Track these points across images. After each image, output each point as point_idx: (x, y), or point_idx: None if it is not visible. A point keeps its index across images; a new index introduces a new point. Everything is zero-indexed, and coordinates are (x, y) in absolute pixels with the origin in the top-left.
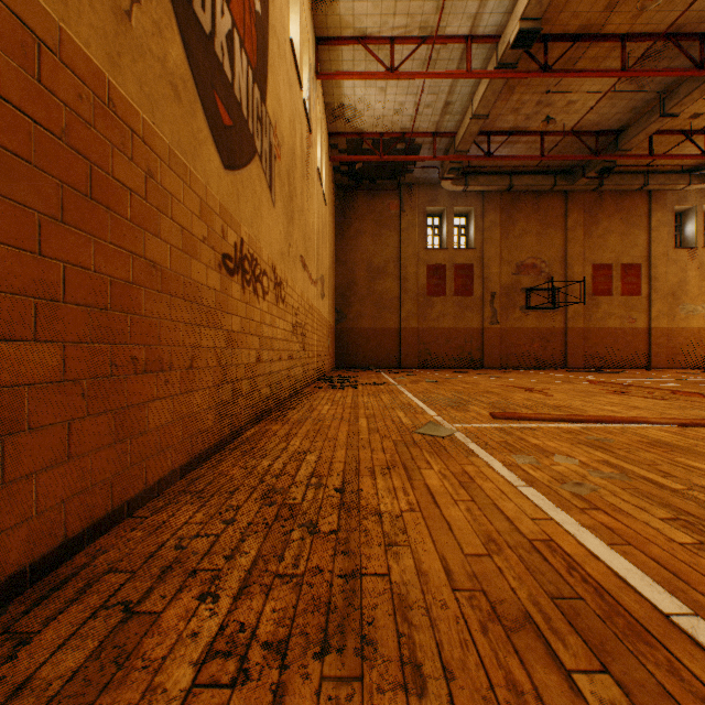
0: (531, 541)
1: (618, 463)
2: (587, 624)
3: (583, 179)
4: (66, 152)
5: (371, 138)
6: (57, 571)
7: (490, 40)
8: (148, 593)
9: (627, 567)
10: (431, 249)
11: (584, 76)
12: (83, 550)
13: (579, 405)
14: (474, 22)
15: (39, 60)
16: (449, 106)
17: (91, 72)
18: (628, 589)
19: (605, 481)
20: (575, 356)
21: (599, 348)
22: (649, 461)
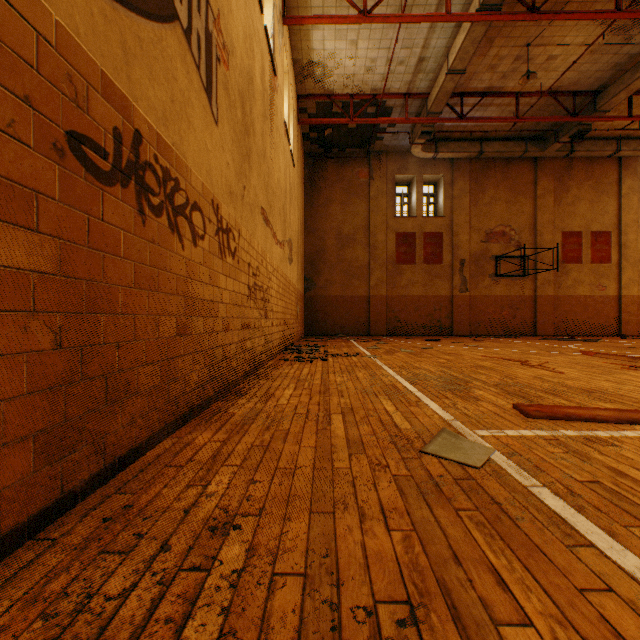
0: None
1: None
2: None
3: (555, 144)
4: None
5: (341, 100)
6: None
7: None
8: None
9: None
10: (400, 217)
11: (575, 18)
12: None
13: (616, 389)
14: None
15: None
16: (423, 62)
17: None
18: None
19: None
20: (545, 323)
21: (569, 316)
22: None
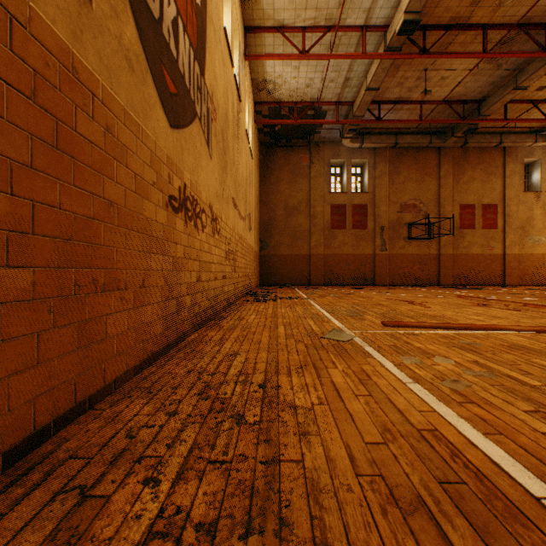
0: (419, 431)
1: (486, 363)
2: (471, 506)
3: (452, 138)
4: (35, 110)
5: (288, 106)
6: (27, 457)
7: (381, 29)
8: (101, 477)
9: (501, 455)
10: (334, 193)
11: (454, 57)
12: (49, 439)
13: (452, 315)
14: (368, 15)
15: (10, 32)
16: (349, 81)
17: (57, 44)
18: (503, 475)
19: (476, 379)
20: (446, 276)
21: (465, 270)
22: (510, 361)
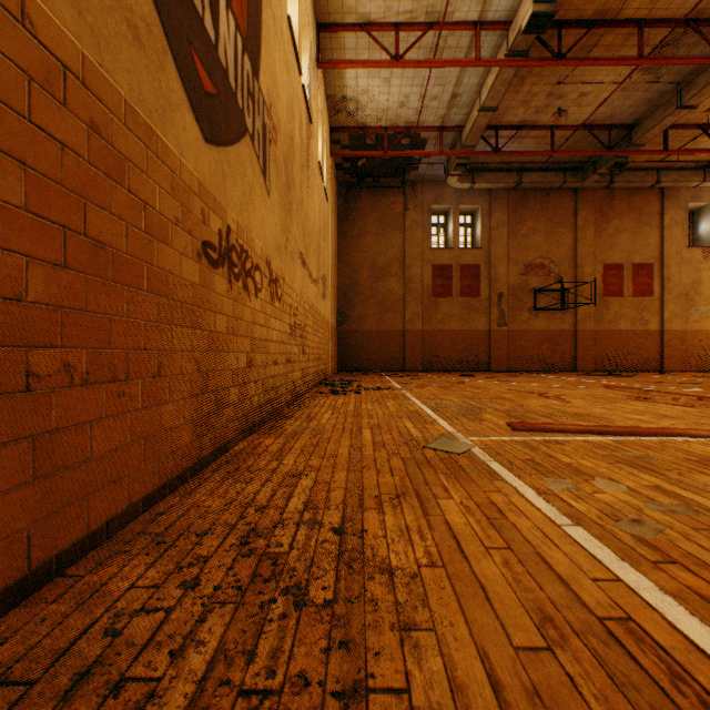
0: (603, 621)
1: (674, 489)
2: None
3: (594, 175)
4: None
5: (375, 132)
6: None
7: (500, 26)
8: None
9: None
10: (436, 248)
11: (599, 64)
12: None
13: (603, 414)
14: (483, 7)
15: None
16: (456, 98)
17: None
18: None
19: (668, 518)
20: (585, 359)
21: (610, 351)
22: (709, 486)
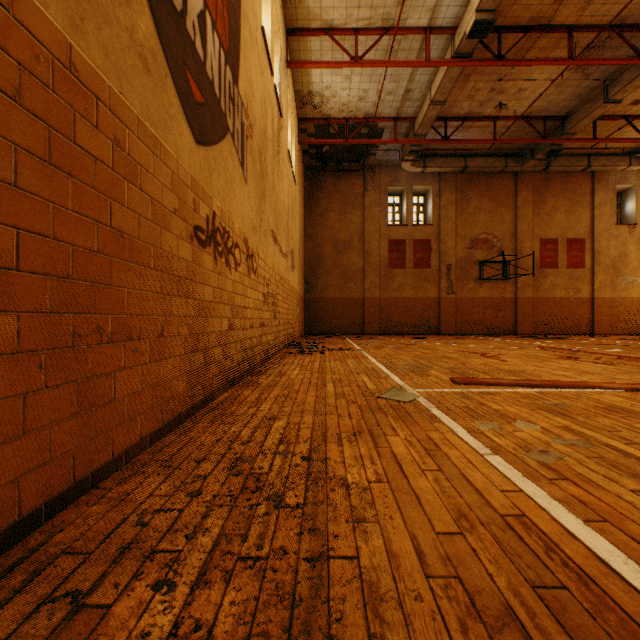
0: (503, 517)
1: (579, 429)
2: (576, 621)
3: (532, 160)
4: (20, 113)
5: (337, 123)
6: (8, 553)
7: (448, 31)
8: (100, 580)
9: (608, 549)
10: (392, 225)
11: (534, 64)
12: (40, 527)
13: (533, 370)
14: (432, 14)
15: None
16: (409, 93)
17: (50, 33)
18: (613, 576)
19: (569, 449)
20: (524, 323)
21: (547, 316)
22: (609, 427)
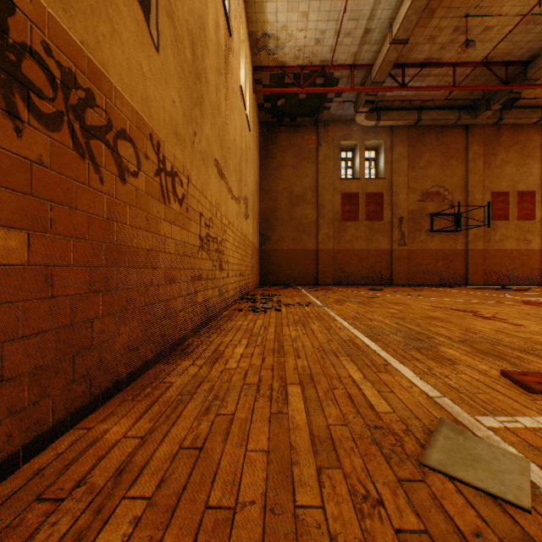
0: None
1: None
2: None
3: (486, 112)
4: None
5: (293, 72)
6: None
7: None
8: None
9: None
10: (345, 179)
11: None
12: None
13: None
14: None
15: None
16: (369, 34)
17: None
18: None
19: None
20: (475, 274)
21: (497, 267)
22: None
